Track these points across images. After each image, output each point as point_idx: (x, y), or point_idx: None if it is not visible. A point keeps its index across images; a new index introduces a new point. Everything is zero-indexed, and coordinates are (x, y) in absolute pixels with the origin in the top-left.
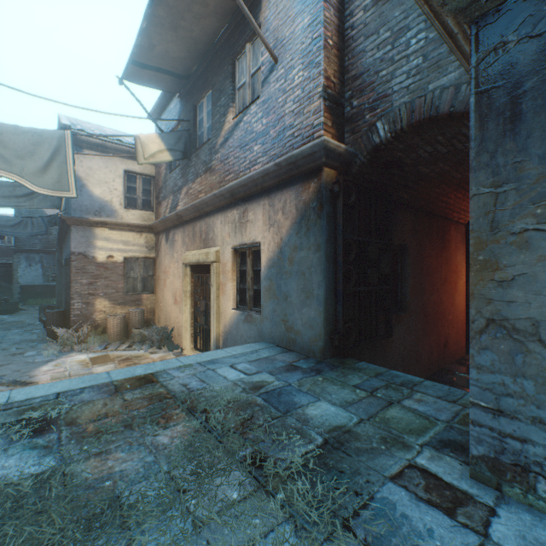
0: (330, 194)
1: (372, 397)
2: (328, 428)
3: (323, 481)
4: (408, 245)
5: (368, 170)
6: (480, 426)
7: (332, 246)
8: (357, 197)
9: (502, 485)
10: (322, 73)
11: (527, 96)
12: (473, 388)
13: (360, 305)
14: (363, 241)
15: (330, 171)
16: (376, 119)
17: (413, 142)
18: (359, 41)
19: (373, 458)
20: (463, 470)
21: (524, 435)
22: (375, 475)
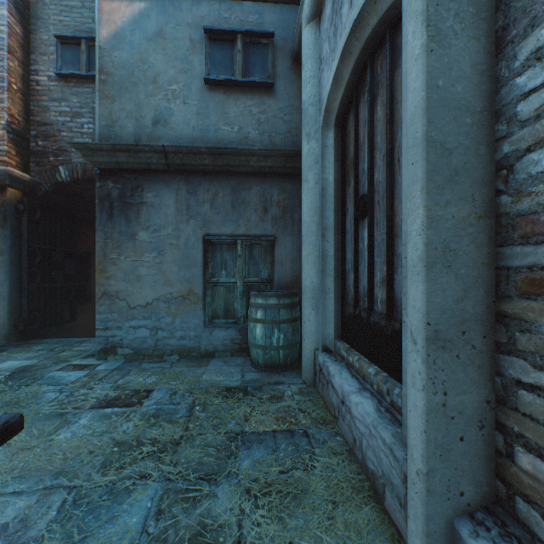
0: (16, 210)
1: (52, 351)
2: (16, 368)
3: (13, 381)
4: (93, 252)
5: (53, 195)
6: (101, 337)
7: (17, 251)
8: (43, 213)
9: (108, 357)
10: (7, 111)
11: (116, 208)
12: (98, 322)
13: (46, 298)
14: (50, 248)
15: (16, 191)
16: (60, 163)
17: (89, 187)
18: (45, 98)
19: (47, 369)
20: (95, 359)
21: (115, 334)
22: (47, 372)
